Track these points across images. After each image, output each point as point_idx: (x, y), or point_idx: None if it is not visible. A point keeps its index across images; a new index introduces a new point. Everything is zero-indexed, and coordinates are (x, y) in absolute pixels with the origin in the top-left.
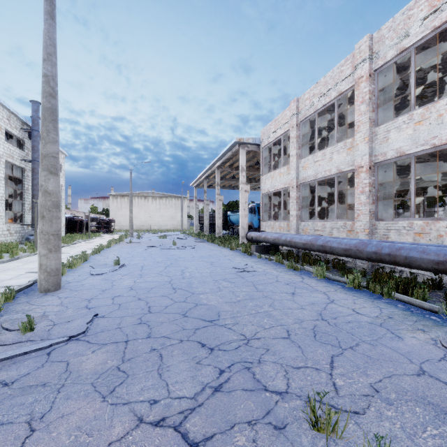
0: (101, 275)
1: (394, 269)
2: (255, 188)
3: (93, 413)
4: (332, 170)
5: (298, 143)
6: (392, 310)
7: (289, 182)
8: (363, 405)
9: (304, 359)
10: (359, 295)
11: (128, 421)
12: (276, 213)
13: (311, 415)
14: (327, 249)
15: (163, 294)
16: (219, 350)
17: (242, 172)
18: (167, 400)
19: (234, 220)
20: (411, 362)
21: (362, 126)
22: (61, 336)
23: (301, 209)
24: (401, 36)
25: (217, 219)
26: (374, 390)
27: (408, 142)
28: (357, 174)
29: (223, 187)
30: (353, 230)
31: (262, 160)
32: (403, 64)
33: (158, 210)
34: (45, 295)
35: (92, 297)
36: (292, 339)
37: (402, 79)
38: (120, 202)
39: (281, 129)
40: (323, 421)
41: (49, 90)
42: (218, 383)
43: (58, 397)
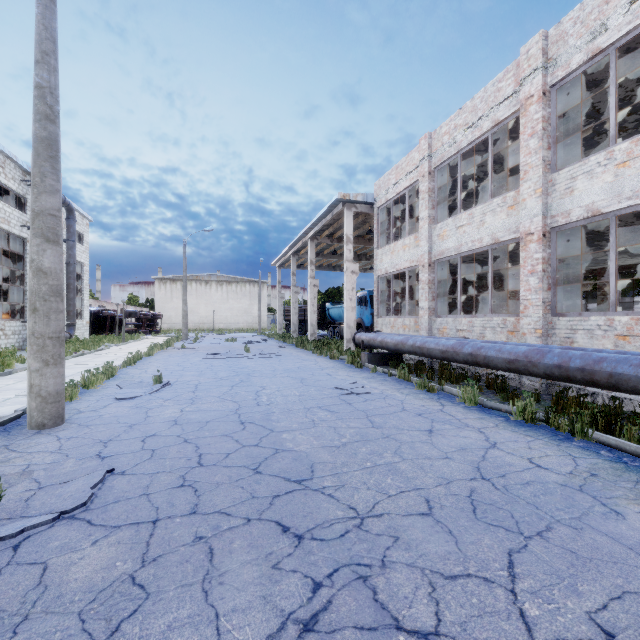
0: (132, 400)
1: (582, 390)
2: (366, 269)
3: None
4: (483, 239)
5: (432, 200)
6: (594, 461)
7: (418, 259)
8: None
9: (462, 558)
10: (535, 433)
11: None
12: (397, 305)
13: None
14: (480, 360)
15: (224, 432)
16: (313, 540)
17: (348, 245)
18: None
19: (335, 315)
20: None
21: (531, 171)
22: (45, 512)
23: (436, 299)
24: (595, 31)
25: (311, 314)
26: (597, 628)
27: (605, 195)
28: (523, 246)
29: (319, 267)
30: (516, 330)
31: (377, 227)
32: (594, 77)
33: (225, 301)
34: (36, 434)
35: (111, 438)
36: (437, 517)
37: (591, 102)
38: (170, 289)
39: (406, 180)
40: None
41: (44, 110)
42: (311, 613)
43: None
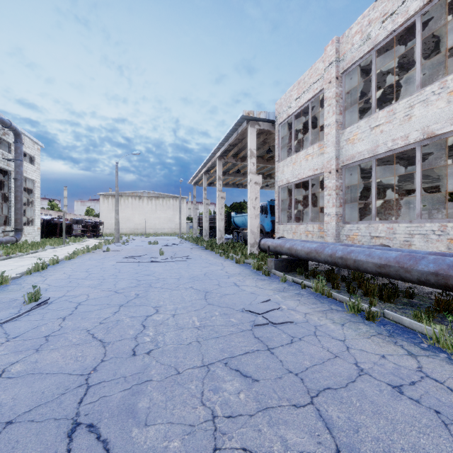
0: None
1: None
2: (263, 187)
3: None
4: (410, 135)
5: (339, 105)
6: None
7: (322, 166)
8: None
9: None
10: None
11: None
12: (296, 212)
13: None
14: None
15: None
16: None
17: (251, 158)
18: None
19: (239, 222)
20: None
21: None
22: None
23: (343, 205)
24: None
25: (219, 221)
26: None
27: None
28: None
29: (225, 185)
30: None
31: (278, 142)
32: None
33: (154, 212)
34: None
35: None
36: None
37: None
38: (111, 202)
39: (309, 92)
40: None
41: None
42: None
43: None
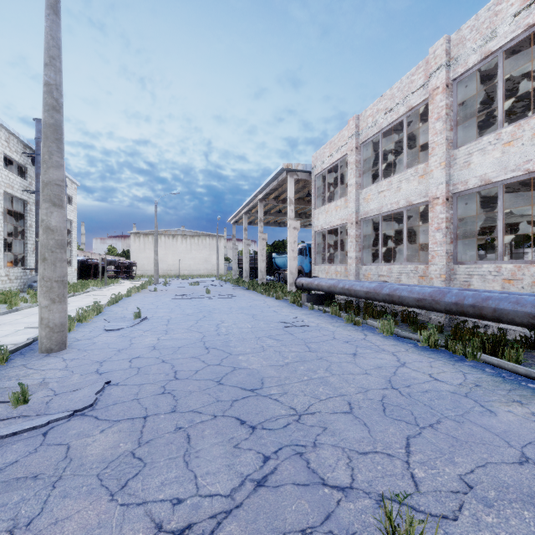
0: (118, 331)
1: (477, 323)
2: (306, 225)
3: (96, 518)
4: (400, 202)
5: (358, 170)
6: (479, 376)
7: (347, 217)
8: (452, 506)
9: (372, 441)
10: (436, 356)
11: (143, 529)
12: (331, 255)
13: (387, 524)
14: (396, 299)
15: (193, 355)
16: (263, 430)
17: (290, 206)
18: (195, 499)
19: (280, 263)
20: (509, 446)
21: (437, 148)
22: (63, 411)
23: (362, 250)
24: (487, 37)
25: (260, 262)
26: (464, 484)
27: (495, 168)
28: (431, 208)
29: (267, 224)
30: (426, 275)
31: (314, 191)
32: (488, 72)
33: (189, 251)
34: (46, 357)
35: (105, 359)
36: (356, 414)
37: (486, 91)
38: (143, 241)
39: (338, 153)
40: (402, 532)
41: (52, 102)
42: (262, 475)
43: (52, 495)
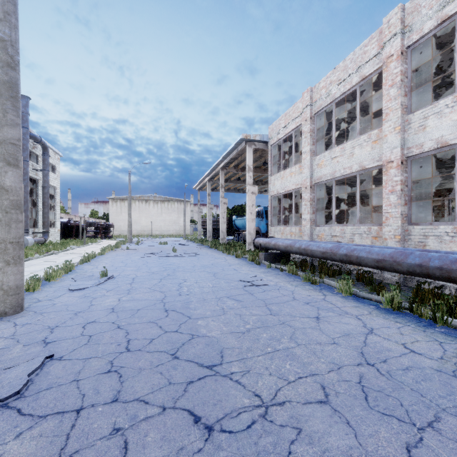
0: (81, 290)
1: (433, 283)
2: (262, 192)
3: None
4: (353, 166)
5: (312, 138)
6: None
7: (301, 182)
8: None
9: (364, 455)
10: (402, 320)
11: None
12: (286, 217)
13: None
14: (353, 259)
15: (150, 319)
16: (222, 433)
17: (249, 172)
18: None
19: (239, 225)
20: None
21: (391, 113)
22: None
23: (315, 213)
24: (443, 2)
25: (221, 224)
26: None
27: (452, 130)
28: (385, 171)
29: (227, 190)
30: (379, 236)
31: (270, 159)
32: (440, 40)
33: (159, 214)
34: None
35: (58, 325)
36: (334, 406)
37: (436, 61)
38: (120, 206)
39: (293, 124)
40: None
41: (6, 59)
42: None
43: None
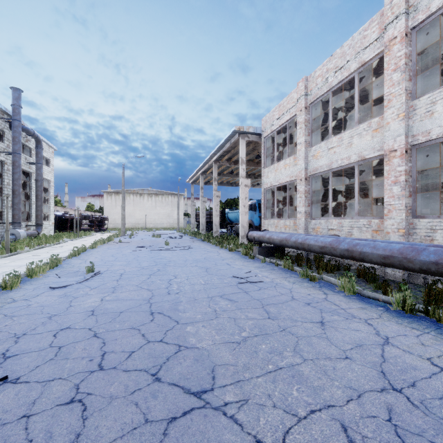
0: (63, 288)
1: (442, 280)
2: (254, 185)
3: None
4: (351, 157)
5: (307, 129)
6: None
7: (296, 174)
8: None
9: None
10: (419, 325)
11: None
12: (279, 210)
13: None
14: (356, 255)
15: (133, 324)
16: None
17: (242, 165)
18: None
19: (232, 218)
20: None
21: (394, 99)
22: None
23: (311, 205)
24: None
25: (214, 217)
26: None
27: None
28: (387, 161)
29: (220, 184)
30: (380, 229)
31: (264, 152)
32: None
33: (154, 208)
34: None
35: (26, 332)
36: None
37: (440, 45)
38: (115, 199)
39: (287, 115)
40: None
41: None
42: None
43: None
